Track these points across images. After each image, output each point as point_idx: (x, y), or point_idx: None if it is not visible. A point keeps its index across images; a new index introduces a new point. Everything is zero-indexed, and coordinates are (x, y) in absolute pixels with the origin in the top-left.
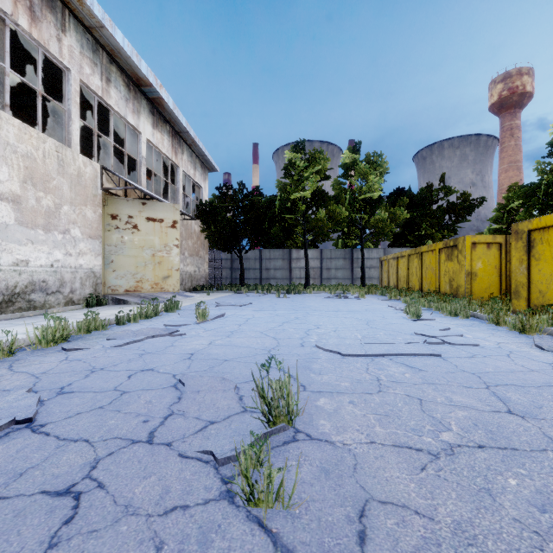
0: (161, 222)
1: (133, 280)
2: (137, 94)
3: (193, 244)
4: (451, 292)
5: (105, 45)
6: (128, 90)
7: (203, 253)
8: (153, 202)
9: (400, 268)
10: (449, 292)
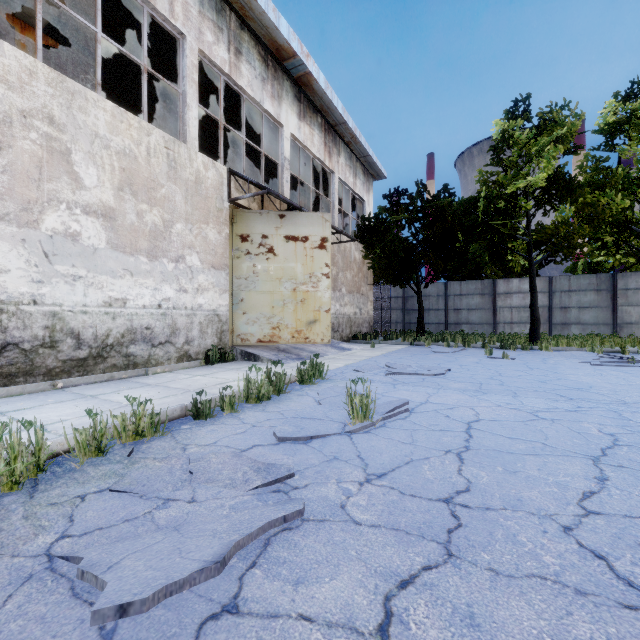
0: (304, 241)
1: (268, 326)
2: (278, 73)
3: (352, 278)
4: None
5: (233, 2)
6: (265, 66)
7: (366, 289)
8: (294, 213)
9: None
10: None
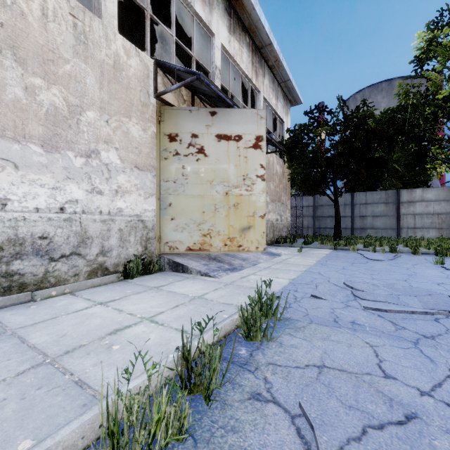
0: (237, 140)
1: (198, 233)
2: None
3: (274, 188)
4: None
5: None
6: None
7: (285, 199)
8: (226, 110)
9: None
10: None
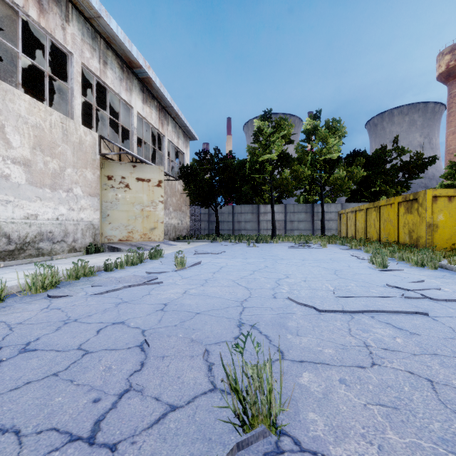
0: (148, 182)
1: (125, 231)
2: (130, 75)
3: (176, 201)
4: (411, 242)
5: (103, 33)
6: (122, 71)
7: (185, 208)
8: (142, 165)
9: (358, 220)
10: (409, 242)
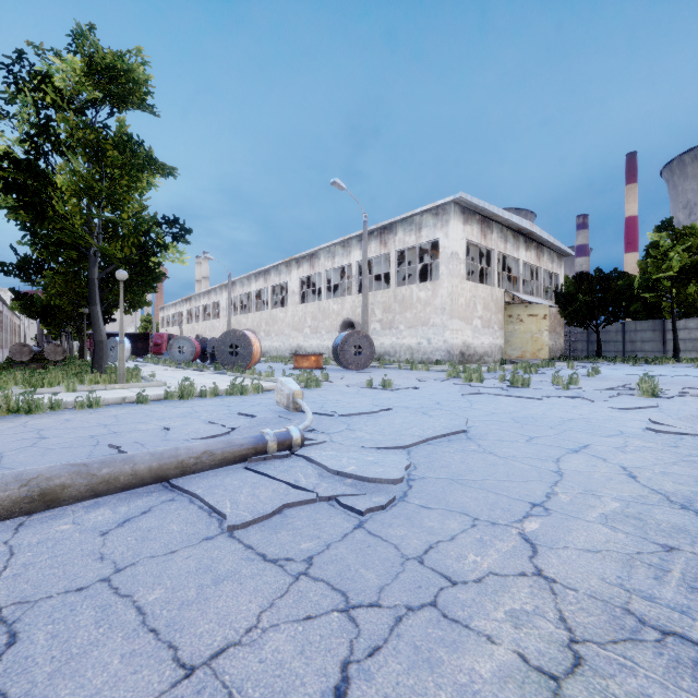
0: (536, 316)
1: (520, 351)
2: (518, 237)
3: (550, 324)
4: None
5: (506, 224)
6: (514, 238)
7: (559, 329)
8: (531, 305)
9: None
10: None
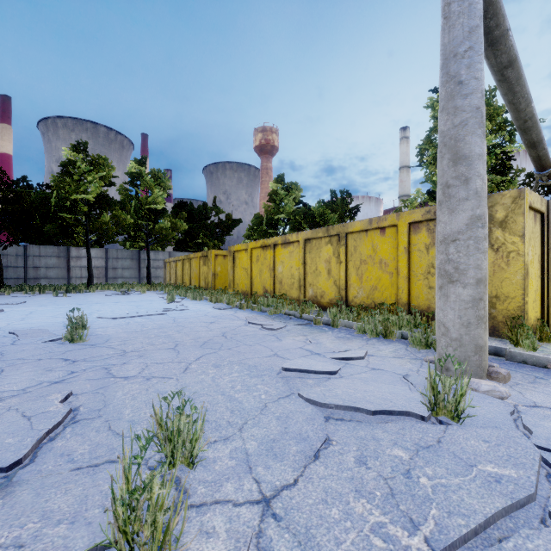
0: None
1: None
2: None
3: None
4: (205, 286)
5: None
6: None
7: None
8: None
9: (178, 269)
10: (205, 286)
